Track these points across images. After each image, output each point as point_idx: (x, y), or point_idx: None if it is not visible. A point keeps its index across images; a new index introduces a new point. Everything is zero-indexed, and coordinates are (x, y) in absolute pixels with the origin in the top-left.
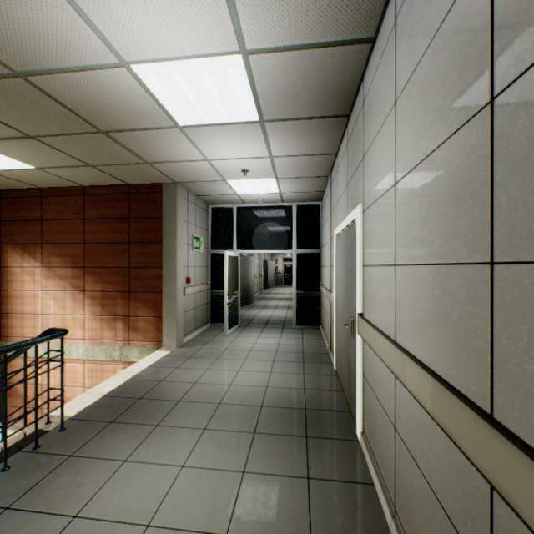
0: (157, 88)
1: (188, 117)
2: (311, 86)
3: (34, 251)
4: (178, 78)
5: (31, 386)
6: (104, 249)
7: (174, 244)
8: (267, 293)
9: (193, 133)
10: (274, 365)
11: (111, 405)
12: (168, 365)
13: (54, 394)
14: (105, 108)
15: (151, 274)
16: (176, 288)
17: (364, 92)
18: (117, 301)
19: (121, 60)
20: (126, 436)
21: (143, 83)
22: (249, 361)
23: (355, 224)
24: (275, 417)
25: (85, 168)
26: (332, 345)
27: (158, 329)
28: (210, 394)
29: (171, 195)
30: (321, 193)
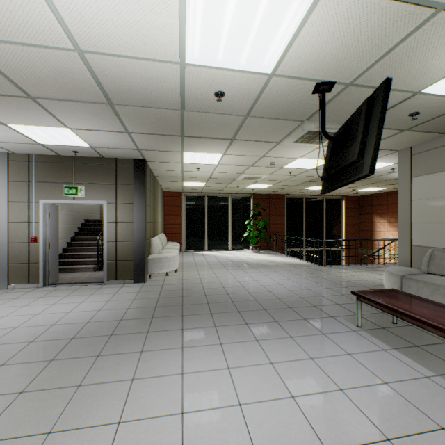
0: None
1: None
2: None
3: (384, 216)
4: None
5: None
6: None
7: None
8: None
9: None
10: None
11: None
12: None
13: None
14: None
15: None
16: None
17: None
18: None
19: None
20: None
21: None
22: None
23: None
24: None
25: None
26: None
27: None
28: None
29: None
30: None
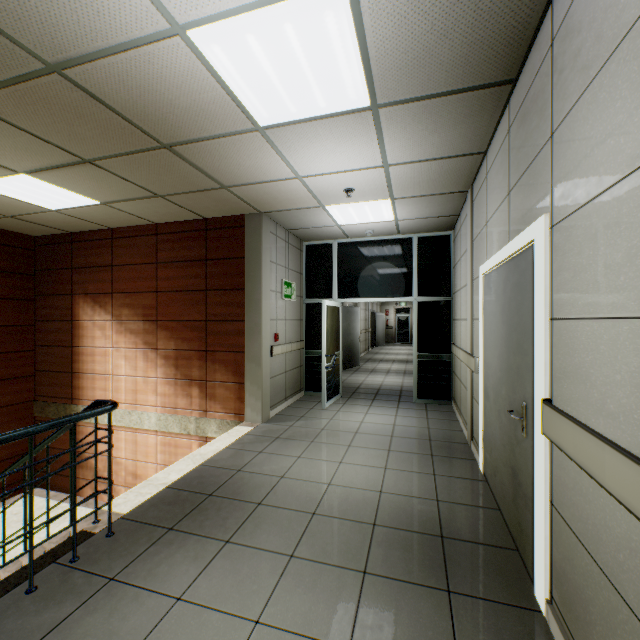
0: (225, 67)
1: (270, 111)
2: (457, 29)
3: (105, 302)
4: (253, 43)
5: (102, 458)
6: (178, 299)
7: (259, 291)
8: (375, 353)
9: (278, 138)
10: (389, 458)
11: (173, 503)
12: (250, 448)
13: (125, 469)
14: (163, 109)
15: (231, 329)
16: (261, 347)
17: (553, 22)
18: (192, 362)
19: (172, 24)
20: (185, 555)
21: (206, 60)
22: (354, 449)
23: (532, 249)
24: (396, 547)
25: (154, 200)
26: (474, 432)
27: (240, 398)
28: (301, 496)
29: (255, 229)
30: (454, 217)
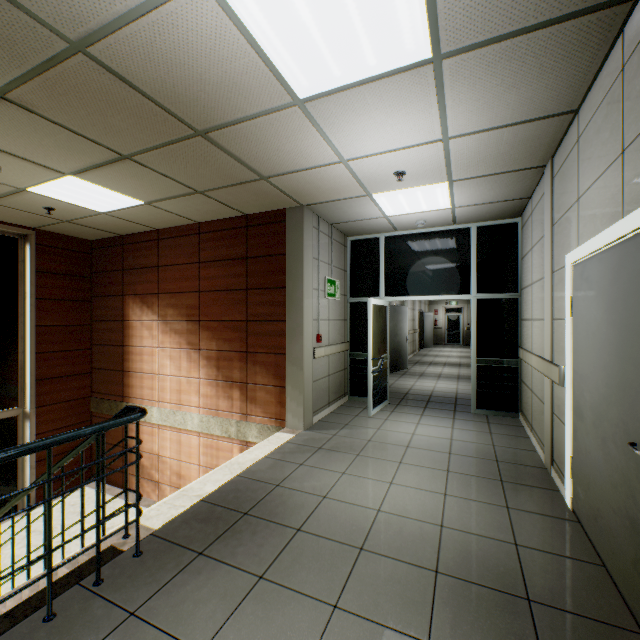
0: (257, 22)
1: (310, 77)
2: None
3: (152, 302)
4: None
5: (149, 455)
6: (220, 299)
7: (300, 289)
8: (424, 355)
9: (319, 112)
10: (448, 481)
11: (206, 520)
12: (290, 459)
13: (170, 468)
14: (194, 87)
15: (272, 329)
16: (302, 349)
17: None
18: (233, 363)
19: None
20: (213, 591)
21: (235, 15)
22: (406, 467)
23: None
24: (467, 609)
25: (194, 197)
26: (556, 456)
27: (281, 402)
28: (346, 524)
29: (296, 224)
30: (523, 201)
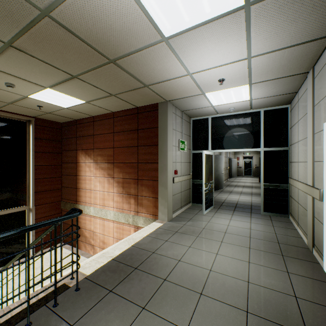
0: None
1: (171, 23)
2: None
3: (90, 153)
4: None
5: (89, 231)
6: (124, 151)
7: (166, 145)
8: (231, 181)
9: (176, 45)
10: (250, 254)
11: (114, 271)
12: (160, 237)
13: (99, 238)
14: (107, 34)
15: (151, 167)
16: (167, 178)
17: None
18: (130, 185)
19: None
20: (116, 315)
21: None
22: (225, 244)
23: None
24: None
25: (110, 98)
26: (316, 242)
27: (155, 206)
28: (192, 278)
29: (163, 111)
30: (293, 94)
